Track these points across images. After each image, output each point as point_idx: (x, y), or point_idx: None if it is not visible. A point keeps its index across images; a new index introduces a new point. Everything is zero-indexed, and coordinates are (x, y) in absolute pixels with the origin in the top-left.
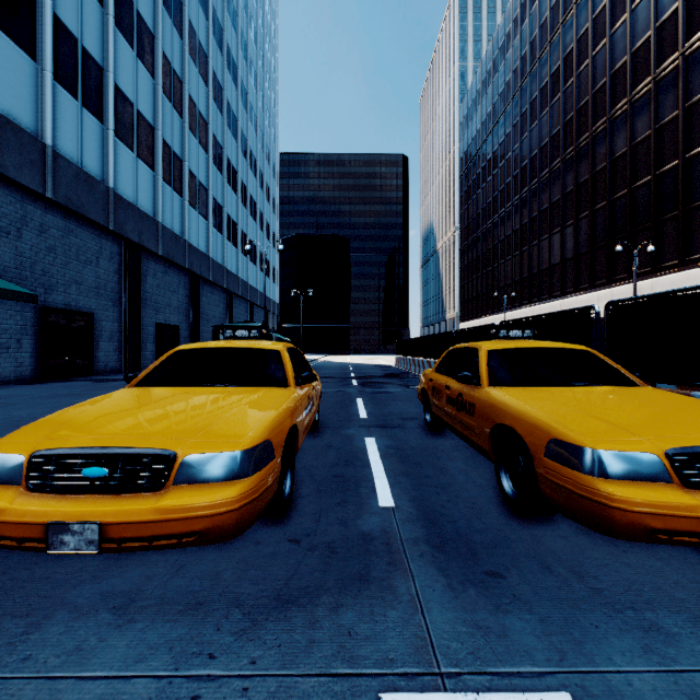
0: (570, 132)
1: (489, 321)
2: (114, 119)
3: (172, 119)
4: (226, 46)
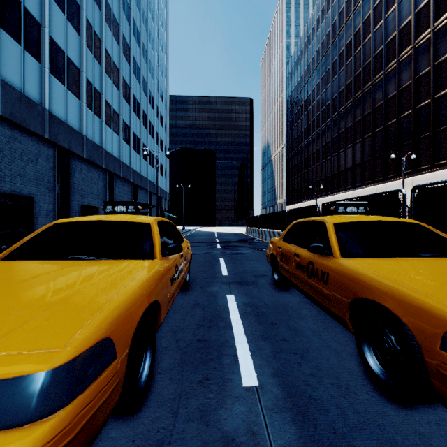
0: (358, 82)
1: (305, 204)
2: (49, 61)
3: (93, 65)
4: (133, 20)
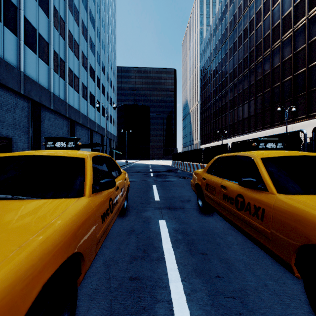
0: (252, 56)
1: (214, 144)
2: (24, 35)
3: (59, 40)
4: (89, 9)
